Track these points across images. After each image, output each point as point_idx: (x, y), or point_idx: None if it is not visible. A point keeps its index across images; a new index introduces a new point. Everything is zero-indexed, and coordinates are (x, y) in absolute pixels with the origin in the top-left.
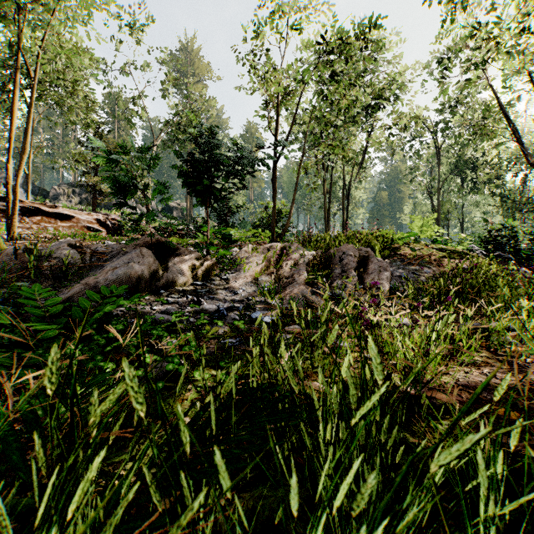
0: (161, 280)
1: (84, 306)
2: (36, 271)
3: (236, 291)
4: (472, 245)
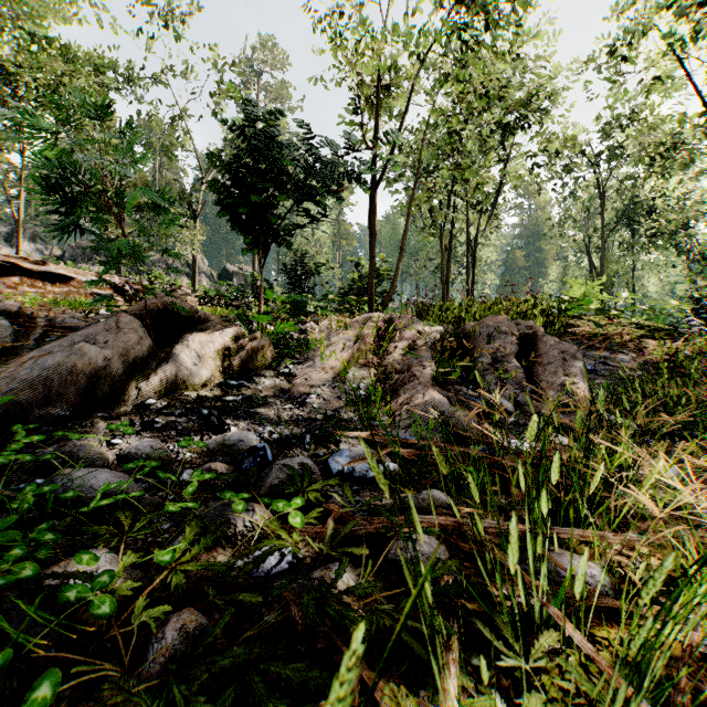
0: (151, 378)
1: None
2: None
3: (303, 399)
4: (690, 318)
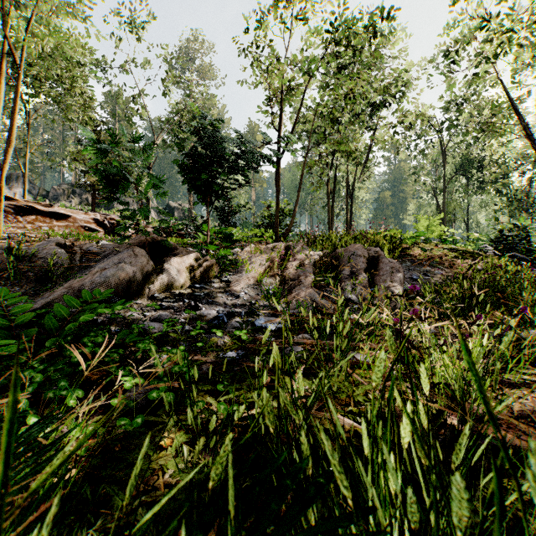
0: (155, 283)
1: (60, 314)
2: (16, 273)
3: (238, 294)
4: (485, 245)
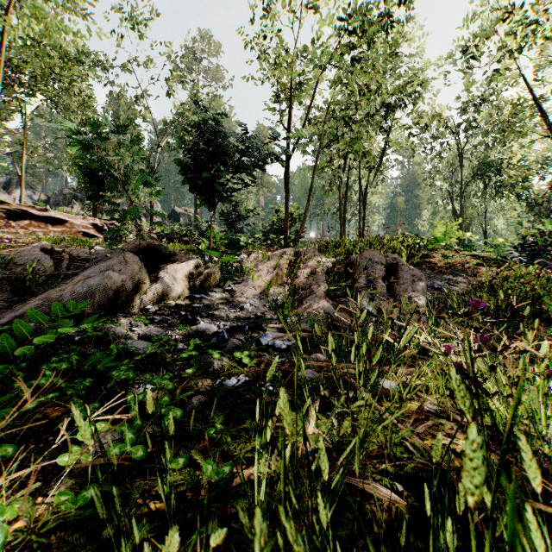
0: (148, 293)
1: (21, 332)
2: None
3: (242, 306)
4: (511, 251)
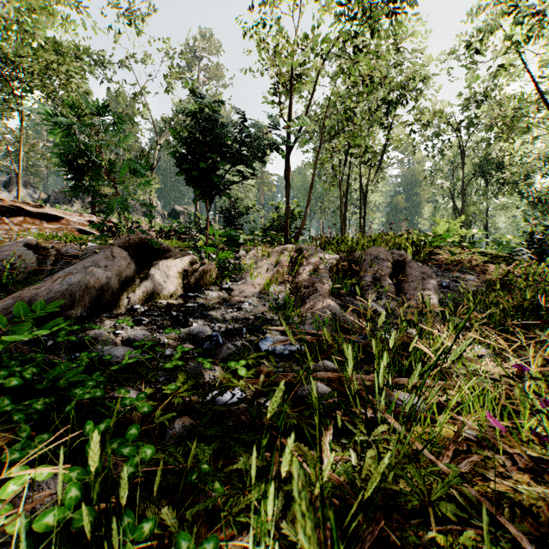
0: (137, 291)
1: None
2: None
3: (239, 305)
4: (520, 248)
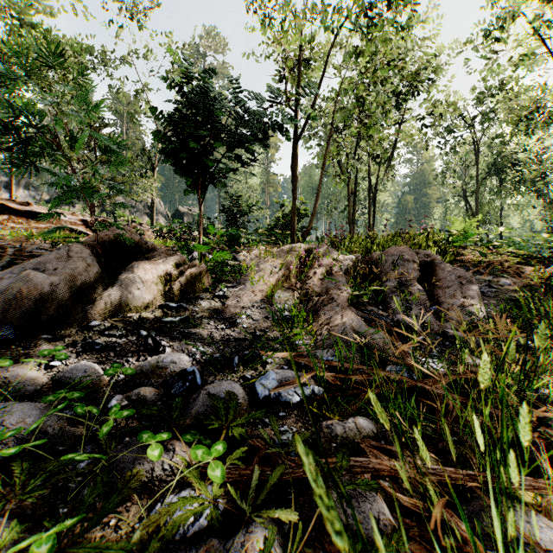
0: (96, 302)
1: None
2: None
3: (234, 320)
4: None
